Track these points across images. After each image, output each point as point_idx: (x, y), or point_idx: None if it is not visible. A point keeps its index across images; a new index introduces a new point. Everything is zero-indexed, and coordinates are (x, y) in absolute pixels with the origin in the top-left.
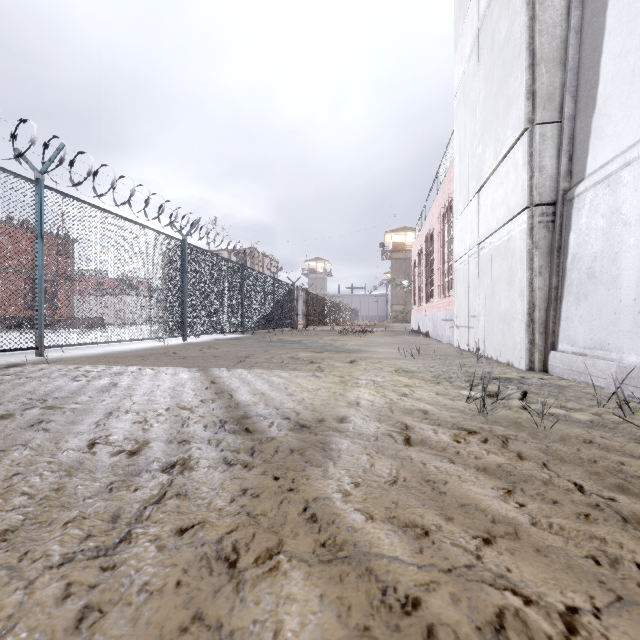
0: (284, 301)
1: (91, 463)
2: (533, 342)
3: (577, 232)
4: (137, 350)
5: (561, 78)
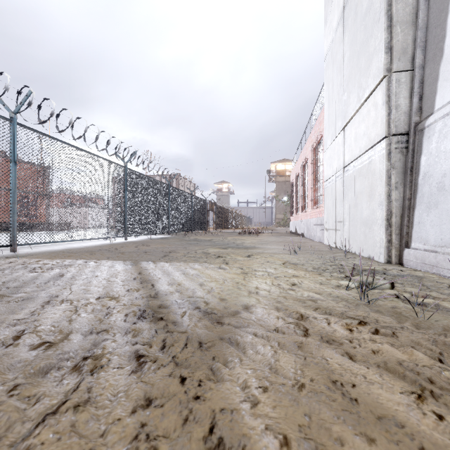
0: (199, 211)
1: (6, 360)
2: (390, 241)
3: (428, 155)
4: (89, 247)
5: (413, 36)
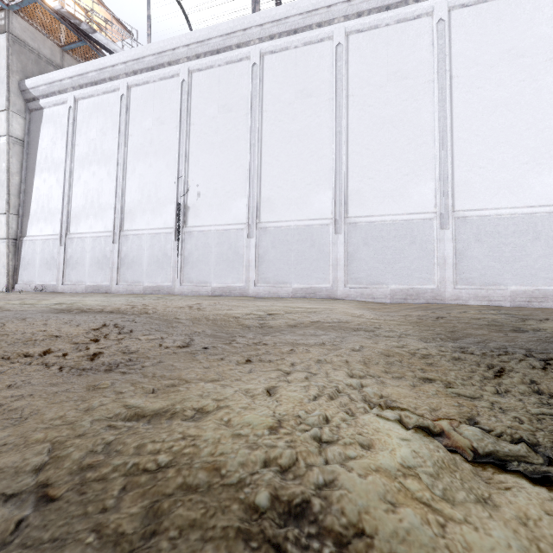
0: None
1: None
2: (9, 282)
3: (24, 251)
4: None
5: (19, 202)
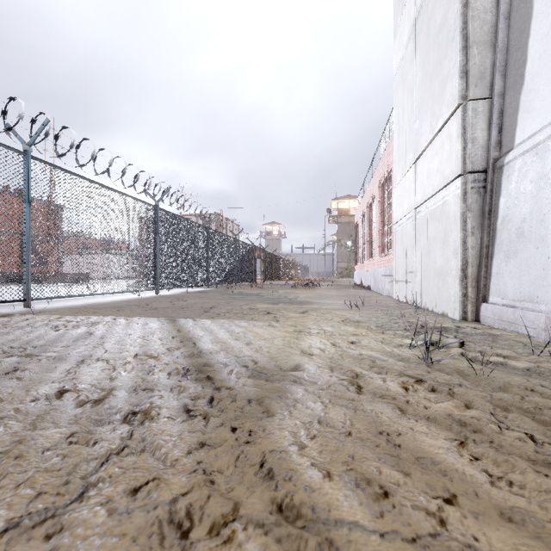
0: (244, 259)
1: (55, 413)
2: (466, 295)
3: (507, 196)
4: (114, 302)
5: (491, 59)
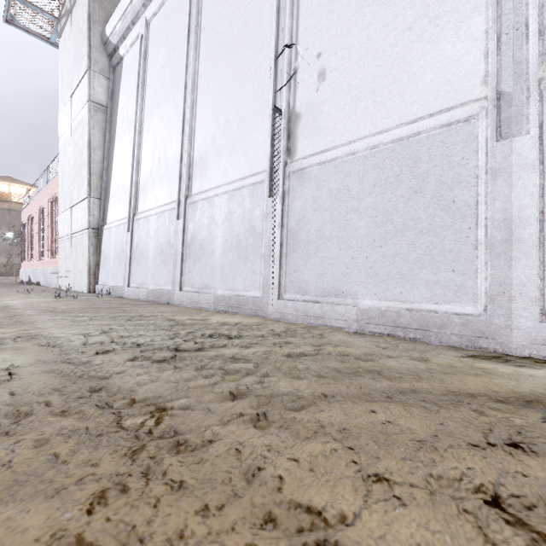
0: None
1: None
2: (91, 282)
3: (104, 242)
4: None
5: (101, 183)
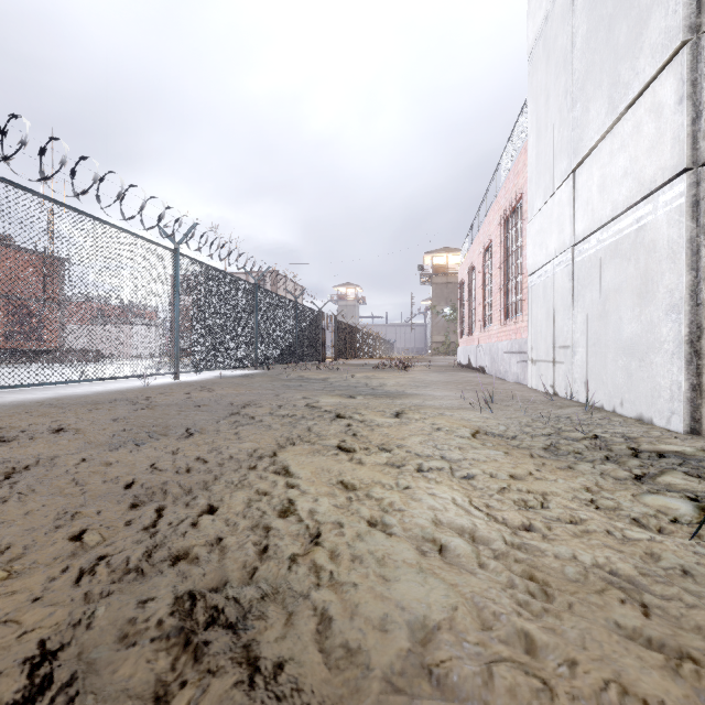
0: (308, 330)
1: None
2: (699, 388)
3: None
4: (100, 393)
5: None
